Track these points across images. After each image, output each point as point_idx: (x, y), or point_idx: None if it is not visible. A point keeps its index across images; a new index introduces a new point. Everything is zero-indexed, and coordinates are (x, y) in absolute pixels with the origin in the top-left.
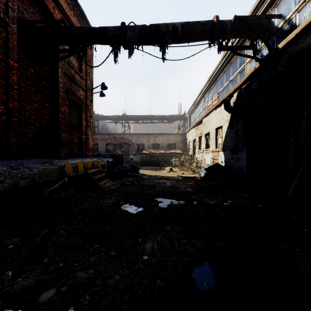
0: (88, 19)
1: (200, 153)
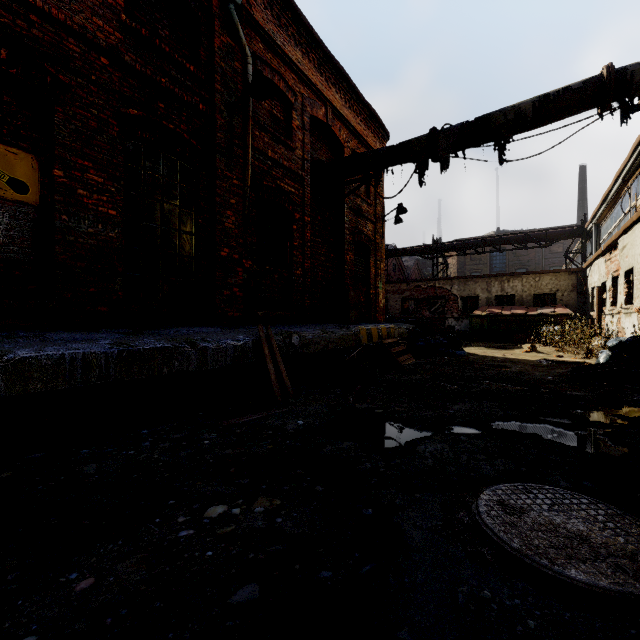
0: (378, 116)
1: (614, 314)
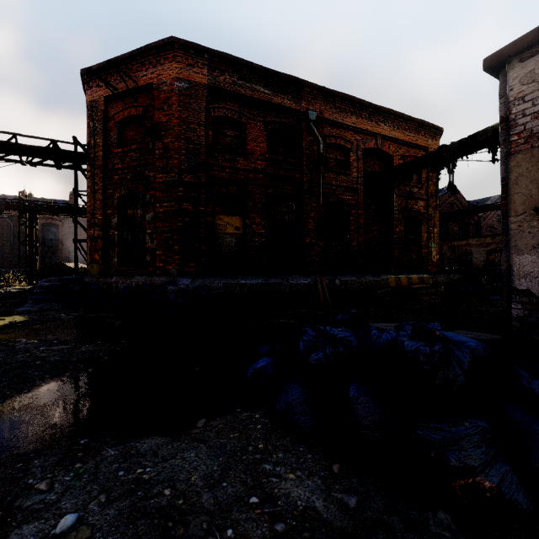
0: (427, 122)
1: None
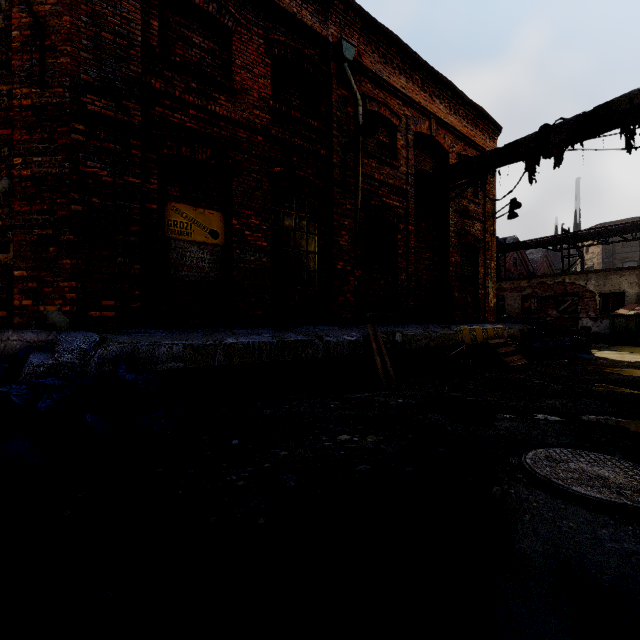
0: (487, 113)
1: None
